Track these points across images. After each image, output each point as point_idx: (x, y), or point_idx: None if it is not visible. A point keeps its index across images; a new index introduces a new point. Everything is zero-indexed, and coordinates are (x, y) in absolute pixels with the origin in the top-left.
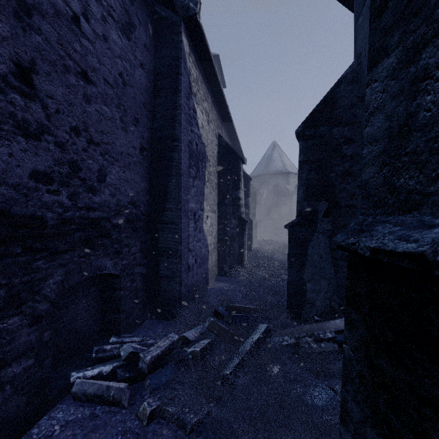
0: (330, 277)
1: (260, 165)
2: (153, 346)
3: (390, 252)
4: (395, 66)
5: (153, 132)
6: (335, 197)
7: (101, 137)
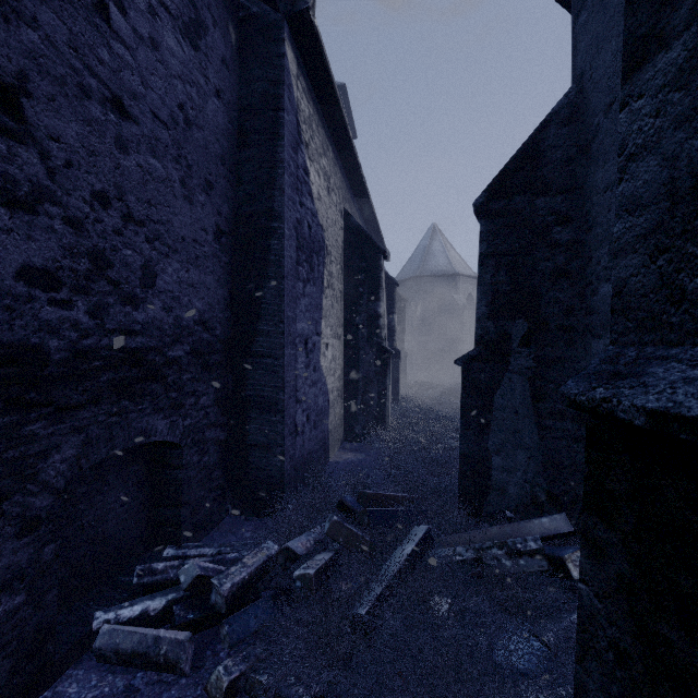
0: (532, 446)
1: (411, 263)
2: (236, 564)
3: (697, 420)
4: (683, 65)
5: (237, 206)
6: (539, 313)
7: (148, 211)
